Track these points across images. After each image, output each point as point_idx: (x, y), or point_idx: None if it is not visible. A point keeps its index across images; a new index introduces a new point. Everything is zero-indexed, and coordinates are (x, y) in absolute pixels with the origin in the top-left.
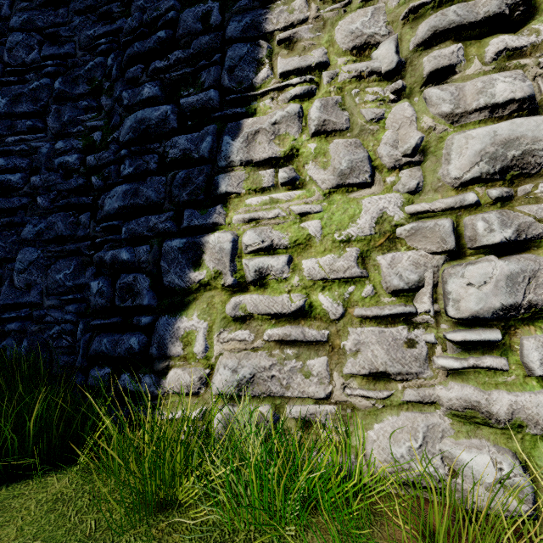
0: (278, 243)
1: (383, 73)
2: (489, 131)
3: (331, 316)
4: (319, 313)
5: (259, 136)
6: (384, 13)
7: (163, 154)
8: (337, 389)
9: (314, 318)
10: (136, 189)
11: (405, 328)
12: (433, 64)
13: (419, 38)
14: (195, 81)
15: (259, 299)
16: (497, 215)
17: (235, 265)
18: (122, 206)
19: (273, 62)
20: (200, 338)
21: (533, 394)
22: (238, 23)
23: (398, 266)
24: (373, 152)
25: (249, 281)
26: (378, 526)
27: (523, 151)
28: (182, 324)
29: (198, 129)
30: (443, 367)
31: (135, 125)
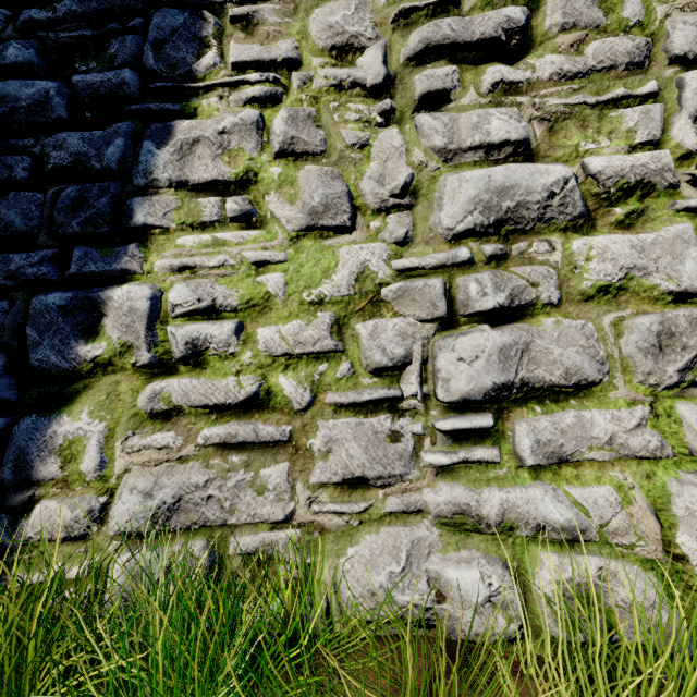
0: (223, 304)
1: (368, 87)
2: (484, 175)
3: (295, 405)
4: (280, 402)
5: (199, 147)
6: (372, 10)
7: (41, 158)
8: (301, 505)
9: (273, 409)
10: None
11: (388, 418)
12: (425, 85)
13: (410, 50)
14: (101, 51)
15: (191, 384)
16: (491, 275)
17: (155, 334)
18: None
19: (224, 46)
20: (92, 448)
21: (524, 488)
22: None
23: (381, 337)
24: (355, 187)
25: (176, 358)
26: (343, 692)
27: (517, 202)
28: (61, 428)
29: (104, 126)
30: (431, 465)
31: None
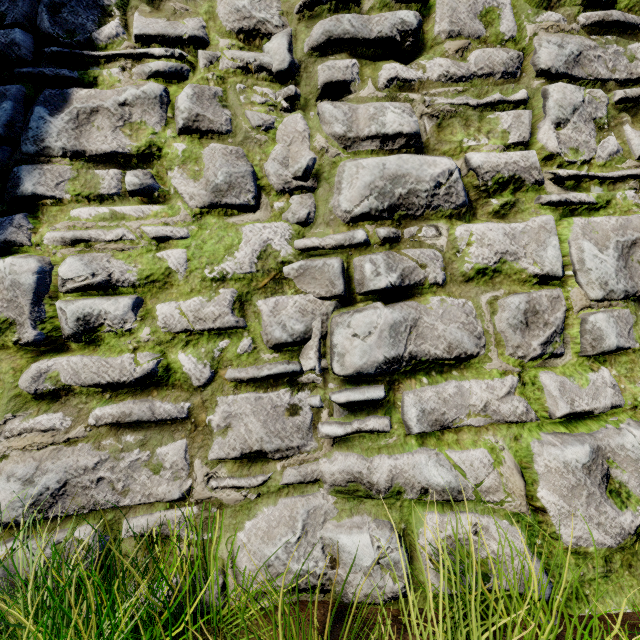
0: (120, 279)
1: (274, 72)
2: (379, 163)
3: (194, 381)
4: (180, 378)
5: (98, 117)
6: None
7: None
8: (198, 482)
9: (172, 386)
10: None
11: (288, 392)
12: (327, 75)
13: (314, 40)
14: None
15: (82, 362)
16: (384, 257)
17: (43, 309)
18: None
19: (128, 17)
20: None
21: (411, 454)
22: None
23: (282, 314)
24: (260, 168)
25: (65, 335)
26: None
27: (408, 190)
28: None
29: None
30: (327, 436)
31: None
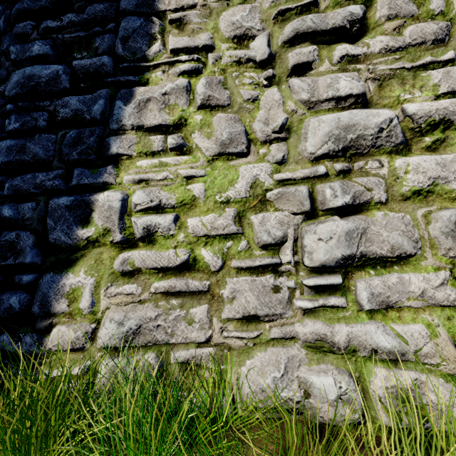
0: (166, 203)
1: (258, 61)
2: (335, 118)
3: (211, 268)
4: (202, 266)
5: (150, 104)
6: (260, 11)
7: (54, 113)
8: (216, 332)
9: (197, 270)
10: (22, 145)
11: (272, 277)
12: (295, 59)
13: (285, 36)
14: (89, 45)
15: (146, 254)
16: (340, 184)
17: (124, 222)
18: (6, 162)
19: (165, 39)
20: (86, 293)
21: (363, 324)
22: None
23: (267, 224)
24: (249, 127)
25: (137, 237)
26: (245, 453)
27: (357, 135)
28: (68, 281)
29: (91, 92)
30: (300, 308)
31: (23, 80)
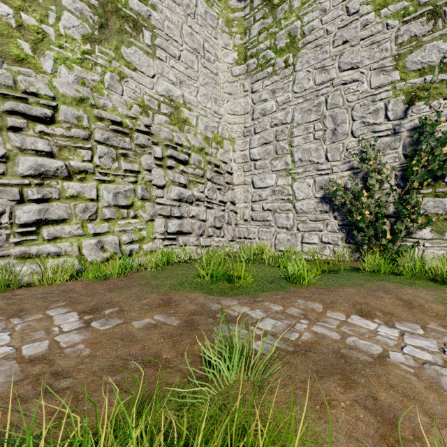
0: None
1: None
2: (35, 160)
3: None
4: None
5: None
6: None
7: None
8: None
9: None
10: None
11: None
12: (12, 124)
13: (6, 109)
14: None
15: None
16: (36, 189)
17: None
18: None
19: None
20: None
21: (45, 245)
22: None
23: None
24: None
25: None
26: None
27: (46, 170)
28: None
29: None
30: (13, 242)
31: None
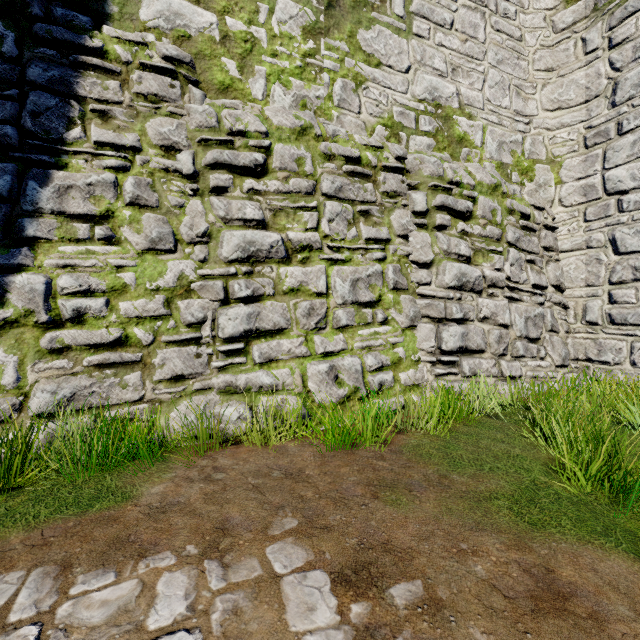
0: (96, 288)
1: (184, 174)
2: (243, 234)
3: (144, 342)
4: (134, 342)
5: (72, 191)
6: (186, 129)
7: None
8: (149, 391)
9: (130, 346)
10: None
11: (195, 347)
12: (215, 182)
13: (208, 161)
14: None
15: (78, 333)
16: (245, 281)
17: (50, 304)
18: None
19: (86, 125)
20: (10, 370)
21: (255, 372)
22: (44, 71)
23: (192, 309)
24: (177, 229)
25: (66, 318)
26: (174, 454)
27: (257, 249)
28: None
29: None
30: (216, 367)
31: None
